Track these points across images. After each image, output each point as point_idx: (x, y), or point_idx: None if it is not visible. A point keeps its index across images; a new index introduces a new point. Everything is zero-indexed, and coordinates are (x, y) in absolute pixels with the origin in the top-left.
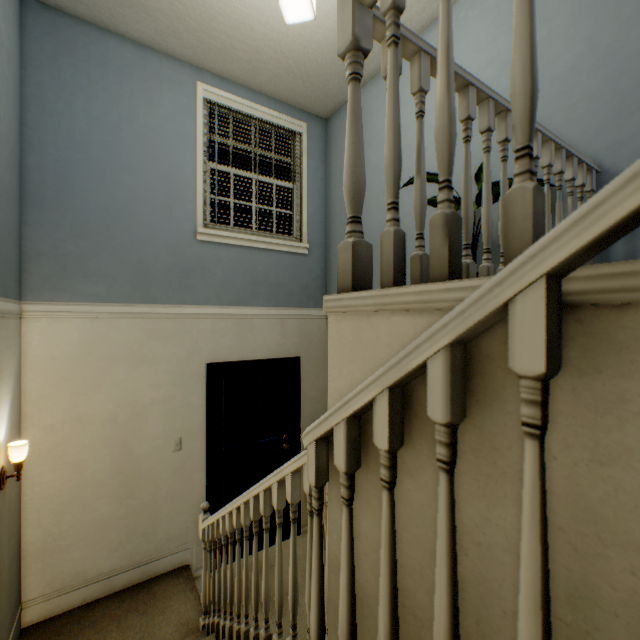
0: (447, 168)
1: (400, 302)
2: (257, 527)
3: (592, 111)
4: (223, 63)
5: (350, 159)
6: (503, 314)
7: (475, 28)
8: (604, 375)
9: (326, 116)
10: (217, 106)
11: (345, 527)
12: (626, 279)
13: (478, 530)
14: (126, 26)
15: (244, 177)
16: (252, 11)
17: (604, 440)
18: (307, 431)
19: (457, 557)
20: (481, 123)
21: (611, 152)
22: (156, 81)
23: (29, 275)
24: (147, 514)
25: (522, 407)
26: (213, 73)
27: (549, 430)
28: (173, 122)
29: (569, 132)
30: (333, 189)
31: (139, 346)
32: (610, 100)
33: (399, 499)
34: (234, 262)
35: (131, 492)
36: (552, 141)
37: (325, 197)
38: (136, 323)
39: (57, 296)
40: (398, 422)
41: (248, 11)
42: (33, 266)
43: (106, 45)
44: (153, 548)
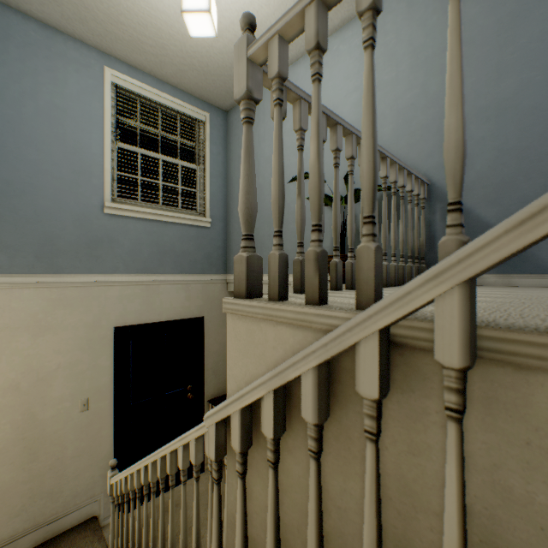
0: (318, 216)
1: (283, 316)
2: (164, 483)
3: (425, 139)
4: (131, 53)
5: (244, 187)
6: (353, 346)
7: (345, 60)
8: (416, 394)
9: (226, 109)
10: (125, 90)
11: (240, 496)
12: (428, 333)
13: (338, 497)
14: (29, 5)
15: (151, 157)
16: (159, 14)
17: (416, 439)
18: (208, 415)
19: (324, 517)
20: (347, 151)
21: (437, 171)
22: (62, 61)
23: None
24: (52, 475)
25: (365, 419)
26: (121, 60)
27: (383, 428)
28: (80, 102)
29: (410, 152)
30: (232, 172)
31: (44, 314)
32: (436, 133)
33: (282, 470)
34: (142, 234)
35: (35, 456)
36: (397, 164)
37: (226, 178)
38: (40, 292)
39: None
40: (281, 415)
41: (155, 13)
42: None
43: (7, 20)
44: (59, 506)
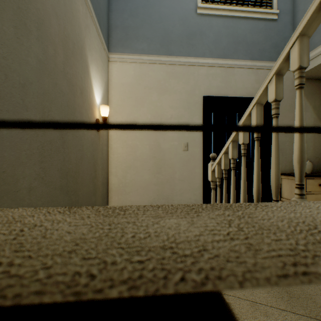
0: None
1: None
2: None
3: None
4: None
5: None
6: None
7: None
8: None
9: None
10: None
11: None
12: None
13: None
14: None
15: None
16: None
17: None
18: None
19: None
20: None
21: None
22: None
23: (112, 39)
24: (168, 186)
25: None
26: None
27: None
28: None
29: None
30: None
31: (163, 82)
32: None
33: None
34: (221, 28)
35: (159, 170)
36: None
37: None
38: (162, 67)
39: (124, 50)
40: None
41: None
42: (113, 34)
43: None
44: None
